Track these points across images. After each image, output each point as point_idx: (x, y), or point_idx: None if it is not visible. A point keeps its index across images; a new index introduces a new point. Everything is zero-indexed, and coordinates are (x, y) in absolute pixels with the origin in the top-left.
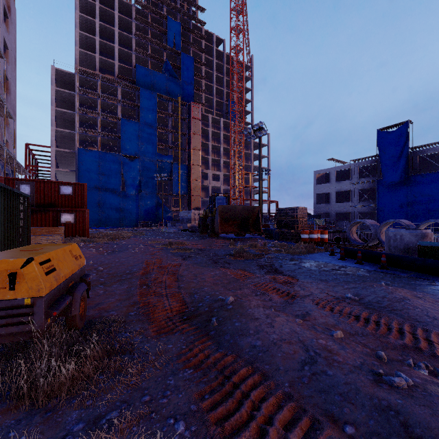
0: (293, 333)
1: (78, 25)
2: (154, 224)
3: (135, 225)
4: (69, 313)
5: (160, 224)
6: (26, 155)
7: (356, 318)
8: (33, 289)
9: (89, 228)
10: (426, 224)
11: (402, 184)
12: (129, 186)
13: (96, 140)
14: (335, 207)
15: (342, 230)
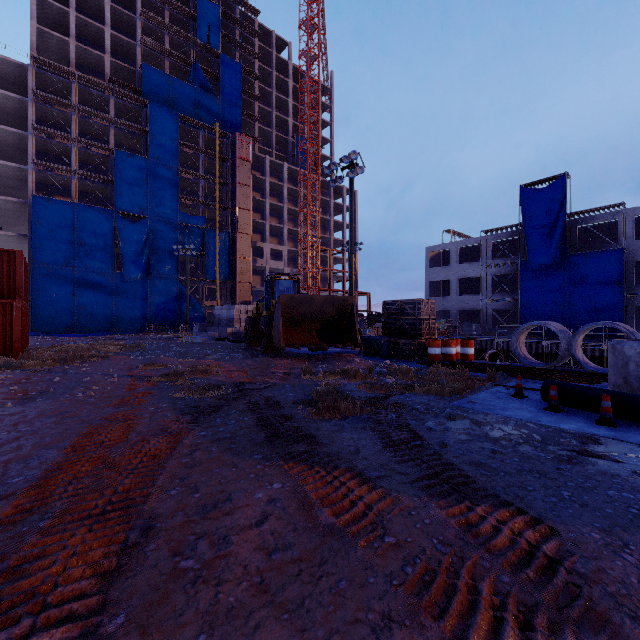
0: None
1: None
2: (174, 328)
3: (140, 329)
4: None
5: (184, 328)
6: None
7: None
8: None
9: (52, 335)
10: None
11: (557, 267)
12: (130, 265)
13: (69, 184)
14: (458, 302)
15: (471, 337)
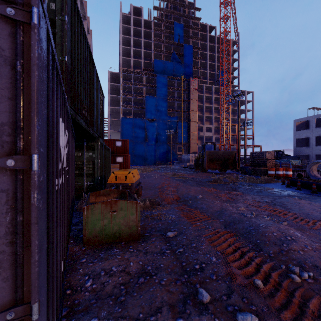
0: (221, 206)
1: (121, 42)
2: (165, 163)
3: (153, 164)
4: (138, 192)
5: (169, 163)
6: None
7: (258, 207)
8: (131, 181)
9: None
10: None
11: None
12: (150, 139)
13: (131, 111)
14: (315, 150)
15: (319, 169)
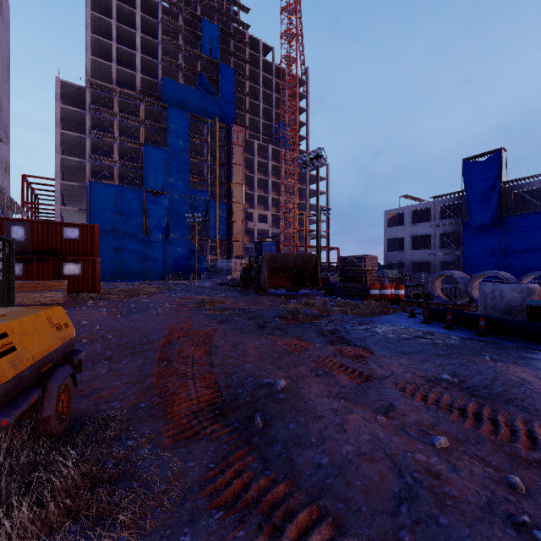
0: (376, 441)
1: (90, 26)
2: (186, 277)
3: (161, 277)
4: (38, 415)
5: (193, 277)
6: (23, 189)
7: (461, 413)
8: None
9: (103, 281)
10: (530, 277)
11: (494, 226)
12: (155, 229)
13: (112, 171)
14: (411, 255)
15: (420, 284)
